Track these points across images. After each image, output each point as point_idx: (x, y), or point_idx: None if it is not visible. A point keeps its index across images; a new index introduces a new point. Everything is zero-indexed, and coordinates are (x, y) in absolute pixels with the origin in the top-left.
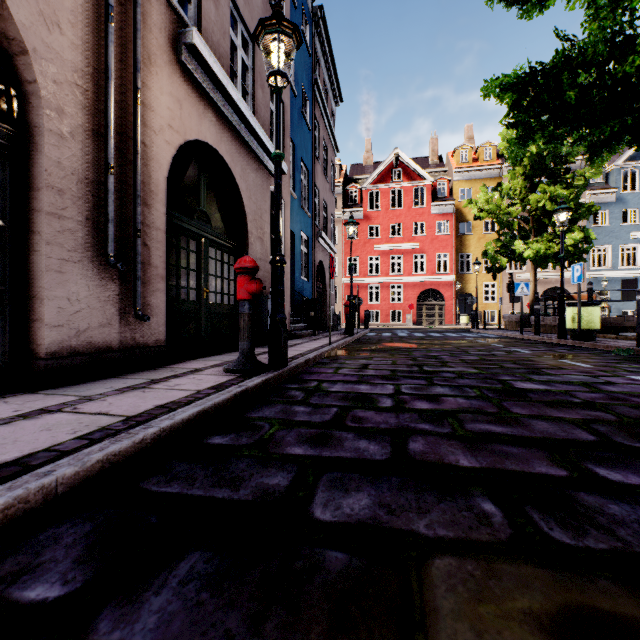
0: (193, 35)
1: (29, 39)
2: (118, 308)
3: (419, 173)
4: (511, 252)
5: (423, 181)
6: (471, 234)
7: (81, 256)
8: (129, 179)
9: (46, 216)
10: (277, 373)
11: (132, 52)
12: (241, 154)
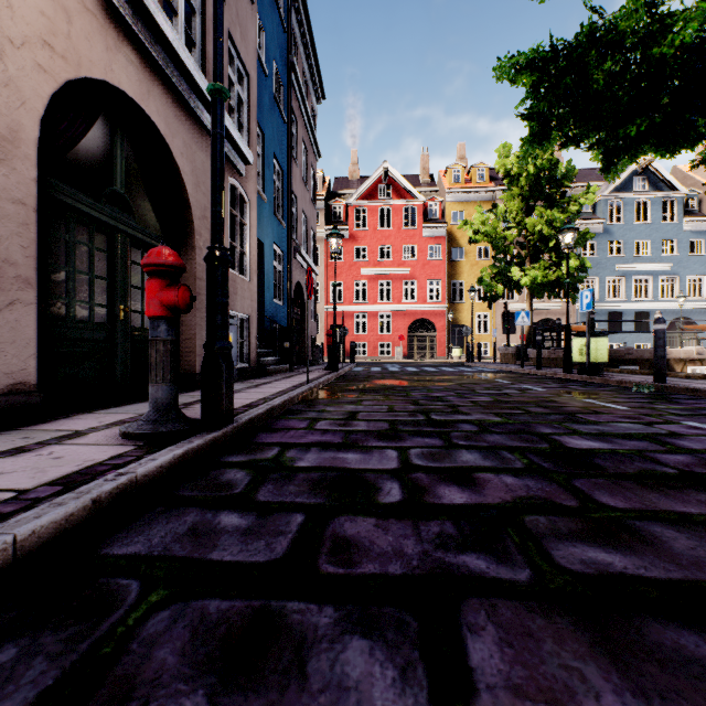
0: None
1: None
2: None
3: (410, 191)
4: (507, 280)
5: (414, 200)
6: (464, 260)
7: None
8: None
9: None
10: (211, 437)
11: None
12: (183, 123)
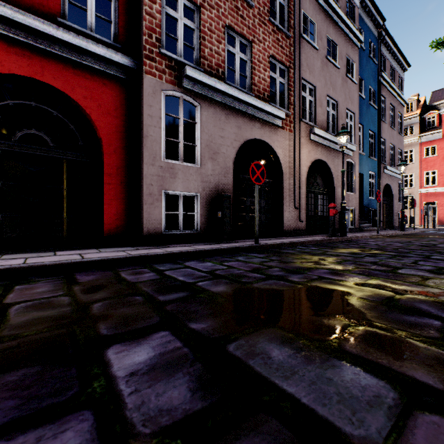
0: (314, 130)
1: (282, 162)
2: (295, 219)
3: None
4: None
5: None
6: None
7: (289, 206)
8: (297, 183)
9: (284, 199)
10: (342, 237)
11: (298, 148)
12: (331, 154)
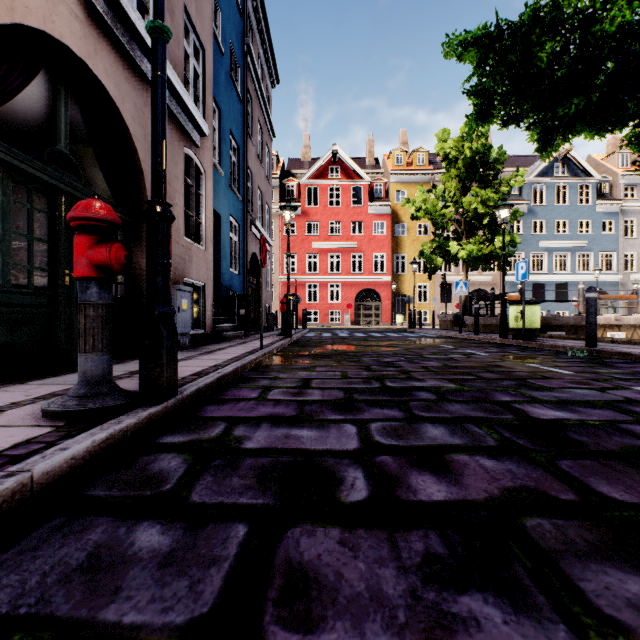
0: None
1: None
2: None
3: (357, 172)
4: (445, 253)
5: (361, 180)
6: (406, 236)
7: None
8: None
9: None
10: (147, 414)
11: None
12: (134, 87)
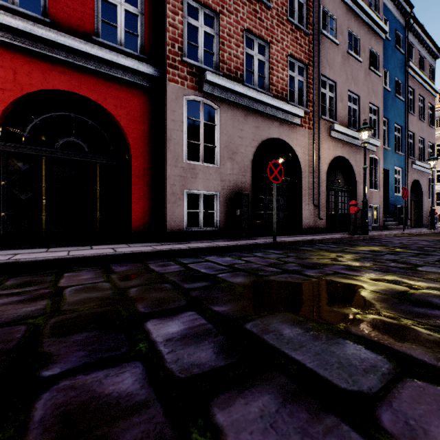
0: (334, 126)
1: (300, 160)
2: (314, 216)
3: None
4: None
5: None
6: None
7: (308, 204)
8: (316, 181)
9: (302, 197)
10: (363, 235)
11: (317, 145)
12: (352, 150)
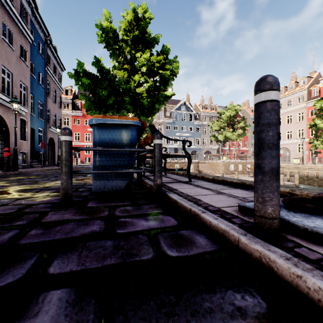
0: None
1: None
2: None
3: None
4: None
5: None
6: None
7: None
8: None
9: None
10: (15, 171)
11: None
12: (7, 111)
